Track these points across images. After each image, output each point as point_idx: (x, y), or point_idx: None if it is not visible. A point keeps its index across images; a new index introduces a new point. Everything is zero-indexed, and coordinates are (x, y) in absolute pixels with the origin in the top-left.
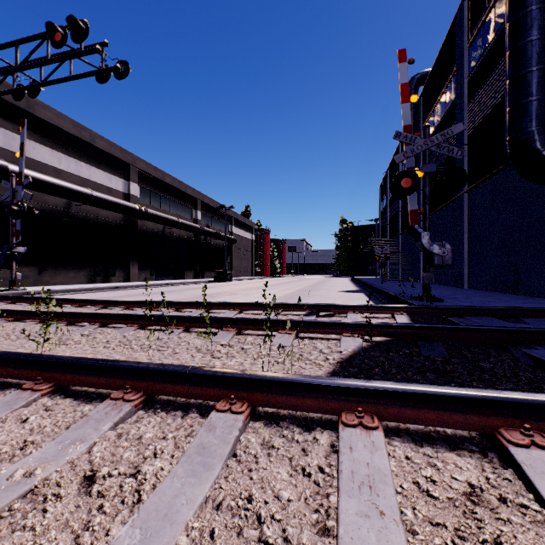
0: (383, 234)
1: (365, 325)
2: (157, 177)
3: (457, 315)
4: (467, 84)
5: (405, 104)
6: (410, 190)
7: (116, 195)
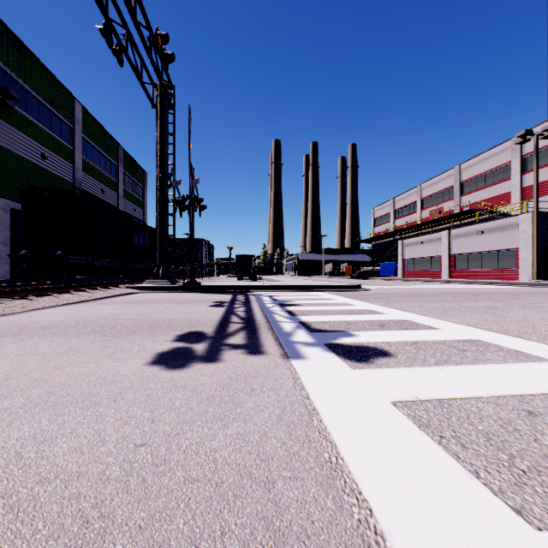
0: None
1: None
2: None
3: None
4: None
5: None
6: None
7: None
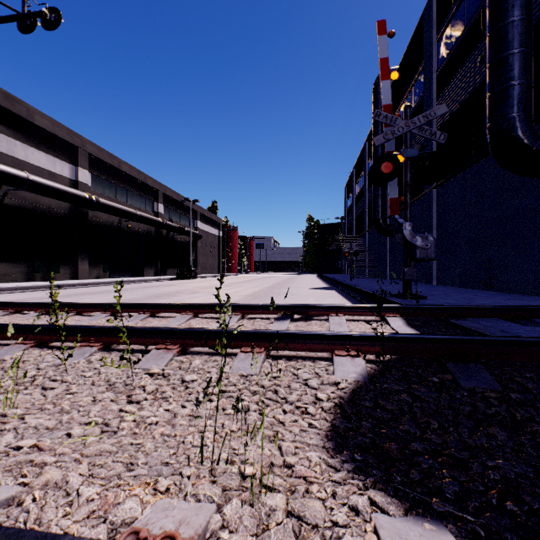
0: (349, 232)
1: (366, 338)
2: (112, 164)
3: (460, 317)
4: (435, 79)
5: (385, 81)
6: (391, 176)
7: (61, 181)
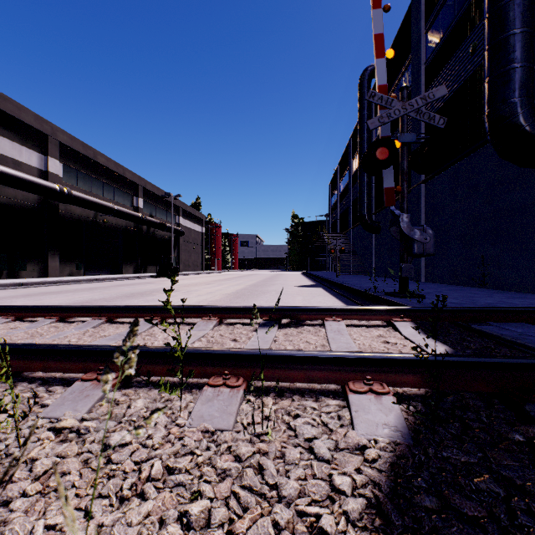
0: (333, 229)
1: (392, 361)
2: (87, 155)
3: (482, 321)
4: (424, 71)
5: (380, 59)
6: (387, 162)
7: (28, 171)
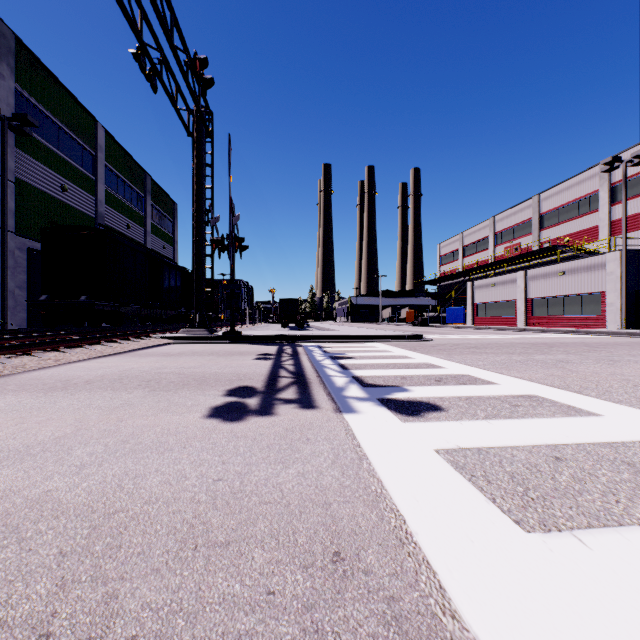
0: None
1: None
2: None
3: None
4: None
5: None
6: None
7: None
